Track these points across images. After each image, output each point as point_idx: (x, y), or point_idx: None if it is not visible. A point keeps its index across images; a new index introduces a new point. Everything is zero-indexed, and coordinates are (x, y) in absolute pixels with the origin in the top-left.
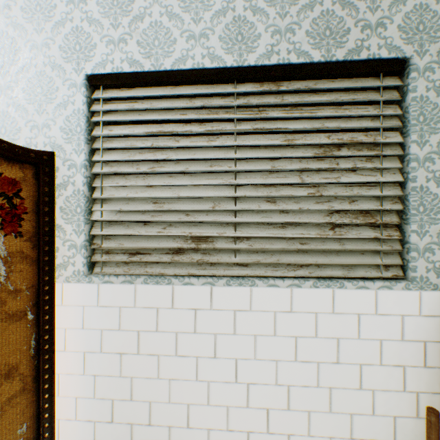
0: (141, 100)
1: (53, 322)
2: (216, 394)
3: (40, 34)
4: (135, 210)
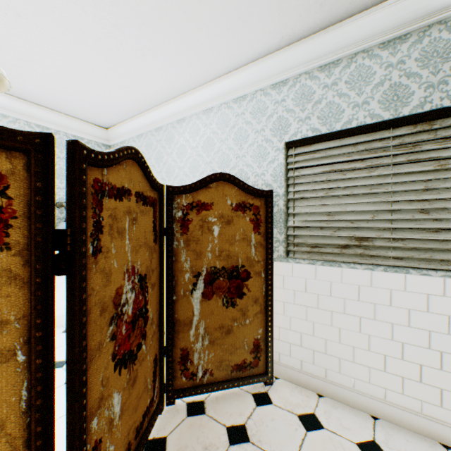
0: (318, 151)
1: (272, 280)
2: (374, 345)
3: (259, 124)
4: (315, 220)
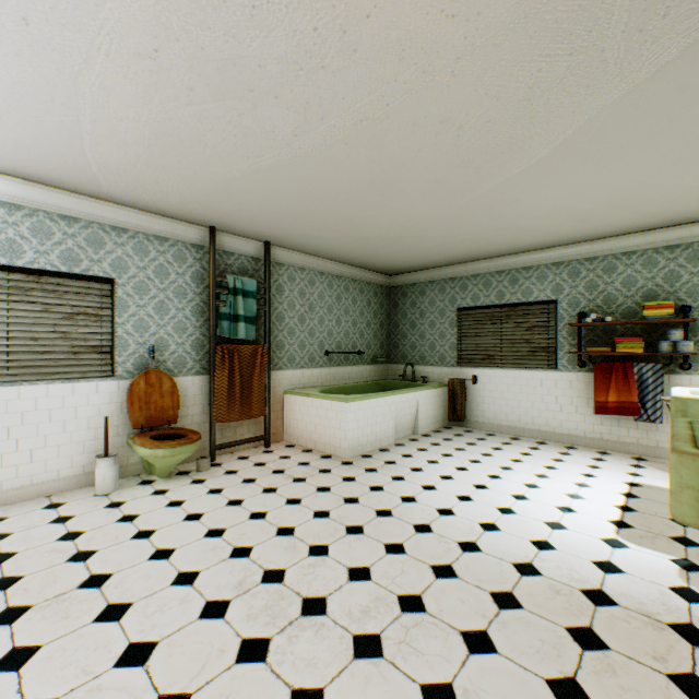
0: None
1: None
2: None
3: None
4: None
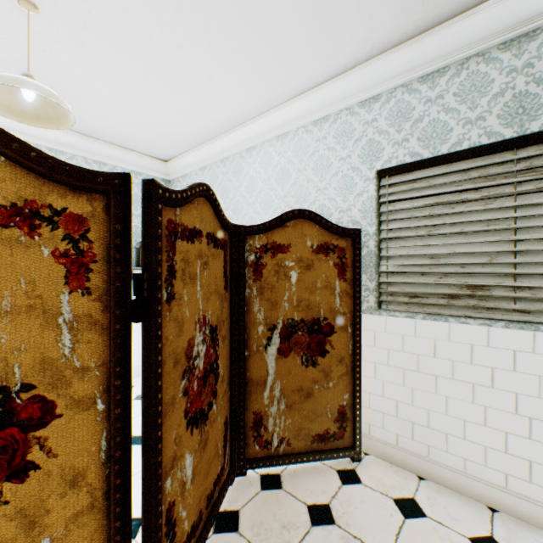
0: (418, 180)
1: (360, 336)
2: (492, 419)
3: (344, 150)
4: (414, 264)
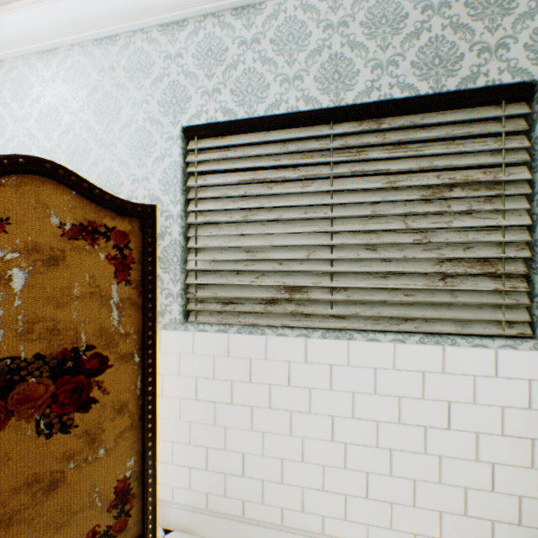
0: (233, 148)
1: (155, 366)
2: (310, 452)
3: (140, 91)
4: (229, 259)
